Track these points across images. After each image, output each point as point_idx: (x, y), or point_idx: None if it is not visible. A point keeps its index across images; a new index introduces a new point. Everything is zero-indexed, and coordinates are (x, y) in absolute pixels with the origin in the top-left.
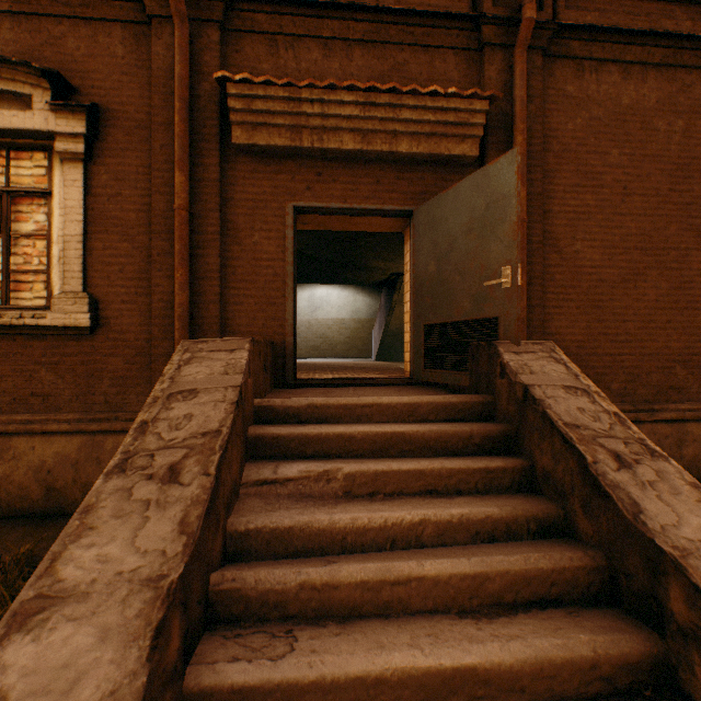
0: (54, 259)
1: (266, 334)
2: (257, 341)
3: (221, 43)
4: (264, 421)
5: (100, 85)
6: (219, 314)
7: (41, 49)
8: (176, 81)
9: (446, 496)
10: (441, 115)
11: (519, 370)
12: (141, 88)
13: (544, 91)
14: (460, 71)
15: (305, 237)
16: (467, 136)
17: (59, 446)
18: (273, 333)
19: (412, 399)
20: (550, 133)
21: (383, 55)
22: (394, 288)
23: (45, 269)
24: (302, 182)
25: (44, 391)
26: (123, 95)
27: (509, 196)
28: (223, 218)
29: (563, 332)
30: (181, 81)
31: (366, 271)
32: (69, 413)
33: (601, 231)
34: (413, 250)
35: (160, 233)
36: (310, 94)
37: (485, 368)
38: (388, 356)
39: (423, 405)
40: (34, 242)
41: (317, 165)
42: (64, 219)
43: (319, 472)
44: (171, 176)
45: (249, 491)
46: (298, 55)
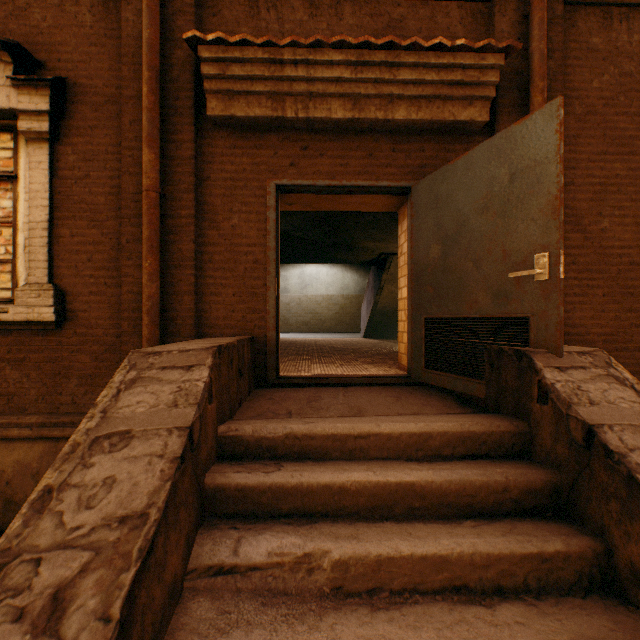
0: (19, 247)
1: (246, 328)
2: (227, 346)
3: (196, 5)
4: (230, 455)
5: (67, 58)
6: (194, 307)
7: (5, 22)
8: (145, 48)
9: (482, 600)
10: (446, 73)
11: (573, 398)
12: (111, 59)
13: (565, 44)
14: (465, 26)
15: (291, 218)
16: (475, 98)
17: (20, 453)
18: (253, 326)
19: (420, 427)
20: (571, 92)
21: (377, 11)
22: (383, 268)
23: (10, 259)
24: (286, 157)
25: (8, 390)
26: (91, 68)
27: (546, 162)
28: (199, 200)
29: (587, 323)
30: (150, 47)
31: (355, 251)
32: (33, 416)
33: (633, 205)
34: (411, 231)
35: (129, 218)
36: (293, 54)
37: (512, 383)
38: (376, 333)
39: (435, 436)
40: (1, 230)
41: (302, 138)
42: (29, 204)
43: (296, 557)
44: (141, 155)
45: (197, 584)
46: (281, 15)
